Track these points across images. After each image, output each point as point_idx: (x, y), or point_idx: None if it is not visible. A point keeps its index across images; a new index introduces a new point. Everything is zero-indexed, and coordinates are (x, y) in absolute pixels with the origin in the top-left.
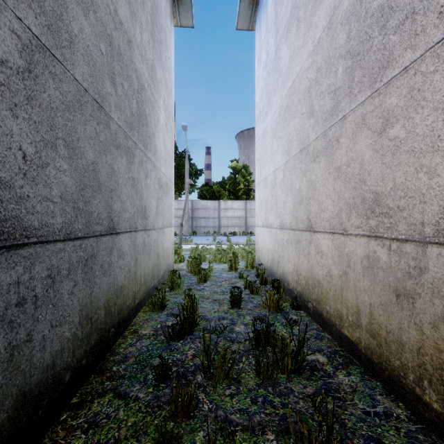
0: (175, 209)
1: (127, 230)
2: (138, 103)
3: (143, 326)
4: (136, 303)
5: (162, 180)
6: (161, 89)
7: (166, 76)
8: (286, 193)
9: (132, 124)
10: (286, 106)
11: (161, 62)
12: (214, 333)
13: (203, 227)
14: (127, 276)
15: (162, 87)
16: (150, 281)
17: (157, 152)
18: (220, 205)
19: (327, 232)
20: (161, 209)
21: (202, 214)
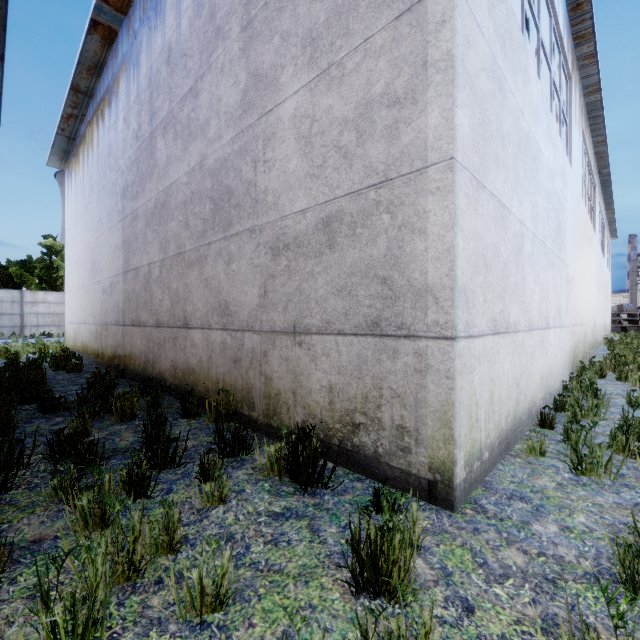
0: None
1: None
2: None
3: None
4: None
5: None
6: None
7: None
8: (79, 305)
9: None
10: (79, 258)
11: None
12: None
13: None
14: None
15: None
16: None
17: None
18: (25, 297)
19: (88, 324)
20: None
21: None
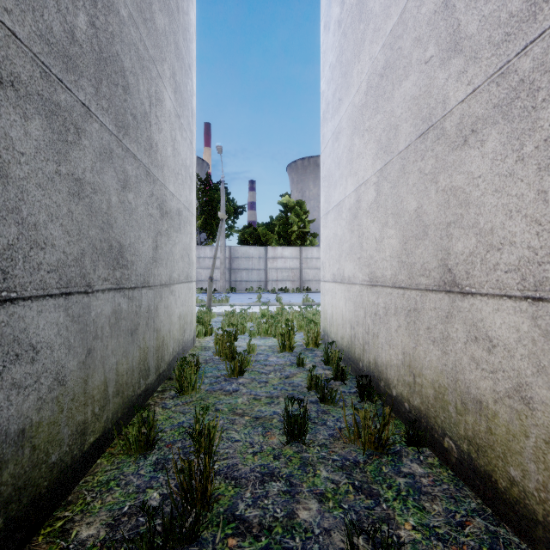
0: (207, 257)
1: (53, 292)
2: (96, 28)
3: (90, 507)
4: (88, 443)
5: (169, 203)
6: (167, 50)
7: (177, 36)
8: (382, 223)
9: (72, 59)
10: (384, 67)
11: (165, 4)
12: (250, 534)
13: (245, 281)
14: (53, 396)
15: (169, 47)
16: (137, 382)
17: (155, 151)
18: (267, 253)
19: (513, 297)
20: (167, 253)
21: (243, 264)
